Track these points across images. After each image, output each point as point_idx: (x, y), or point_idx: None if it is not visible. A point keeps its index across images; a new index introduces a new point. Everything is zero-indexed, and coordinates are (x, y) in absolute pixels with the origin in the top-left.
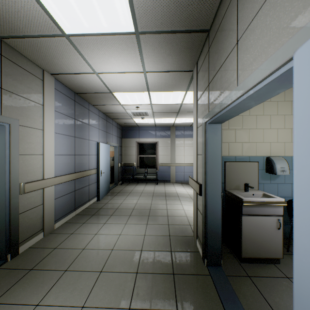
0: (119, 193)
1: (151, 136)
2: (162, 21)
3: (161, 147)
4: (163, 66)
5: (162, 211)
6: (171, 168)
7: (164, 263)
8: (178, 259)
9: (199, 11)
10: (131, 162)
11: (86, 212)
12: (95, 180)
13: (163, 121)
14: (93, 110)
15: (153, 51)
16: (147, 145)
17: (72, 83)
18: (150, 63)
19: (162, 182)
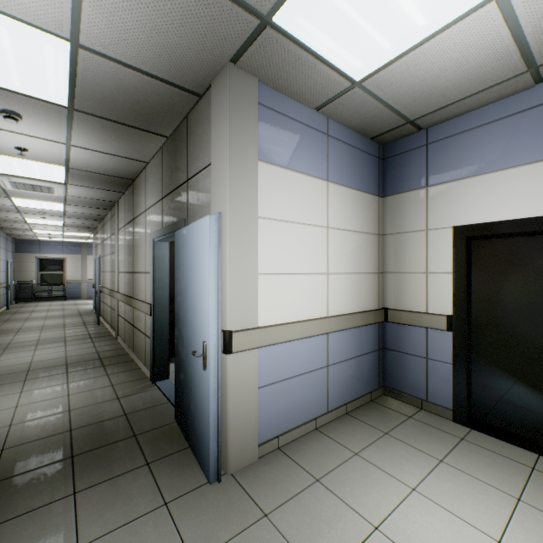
0: (24, 306)
1: (57, 252)
2: (76, 226)
3: (71, 263)
4: (76, 229)
5: (75, 308)
6: (83, 285)
7: (77, 314)
8: (84, 313)
9: (91, 227)
10: (29, 279)
11: (6, 313)
12: (3, 293)
13: (74, 240)
14: (2, 234)
15: (71, 228)
16: (52, 261)
17: (4, 226)
18: (68, 228)
19: (72, 299)
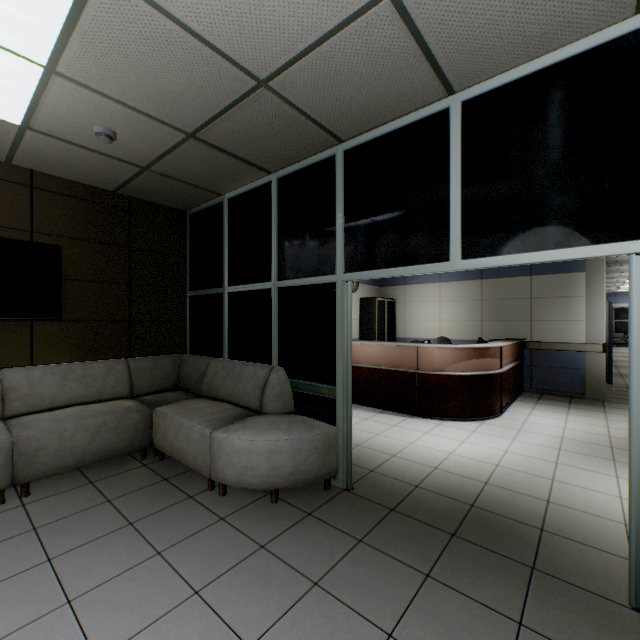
0: None
1: None
2: None
3: None
4: None
5: None
6: None
7: None
8: None
9: None
10: None
11: None
12: None
13: None
14: None
15: None
16: (624, 310)
17: None
18: None
19: None
